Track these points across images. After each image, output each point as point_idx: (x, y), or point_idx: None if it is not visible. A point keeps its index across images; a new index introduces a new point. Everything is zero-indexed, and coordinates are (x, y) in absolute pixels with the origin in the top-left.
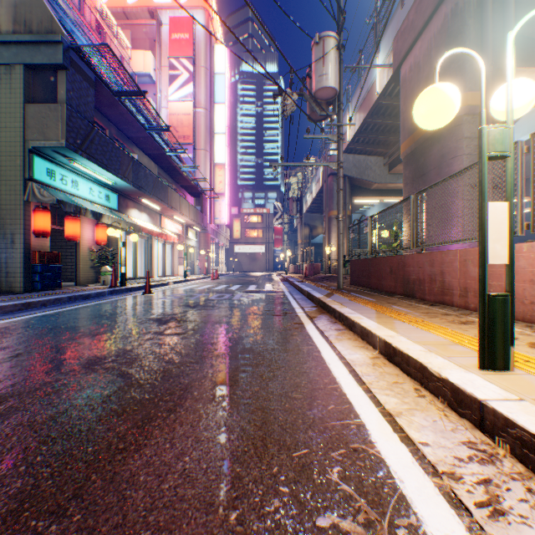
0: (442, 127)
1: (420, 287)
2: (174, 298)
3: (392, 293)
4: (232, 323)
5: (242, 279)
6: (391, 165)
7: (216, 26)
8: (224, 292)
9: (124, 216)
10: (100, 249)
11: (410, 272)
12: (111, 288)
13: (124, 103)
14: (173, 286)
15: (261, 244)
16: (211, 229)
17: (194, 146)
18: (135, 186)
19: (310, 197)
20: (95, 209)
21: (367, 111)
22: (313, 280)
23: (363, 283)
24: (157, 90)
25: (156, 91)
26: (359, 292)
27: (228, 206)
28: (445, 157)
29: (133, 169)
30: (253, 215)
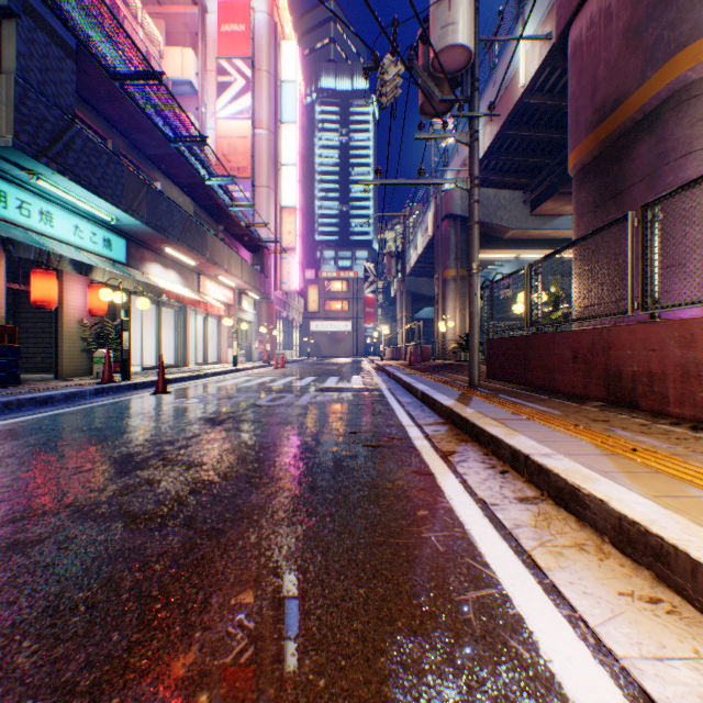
0: (660, 105)
1: (654, 388)
2: (196, 403)
3: (578, 397)
4: (277, 470)
5: (318, 368)
6: (535, 202)
7: (284, 17)
8: (285, 391)
9: (137, 273)
10: (97, 323)
11: (623, 360)
12: (100, 385)
13: (131, 93)
14: (212, 379)
15: (346, 320)
16: (276, 298)
17: (252, 182)
18: (152, 226)
19: (414, 254)
20: (82, 258)
21: (504, 117)
22: (424, 370)
23: (512, 377)
24: (201, 103)
25: (199, 104)
26: (512, 394)
27: (301, 268)
28: (668, 156)
29: (147, 199)
30: (336, 280)
